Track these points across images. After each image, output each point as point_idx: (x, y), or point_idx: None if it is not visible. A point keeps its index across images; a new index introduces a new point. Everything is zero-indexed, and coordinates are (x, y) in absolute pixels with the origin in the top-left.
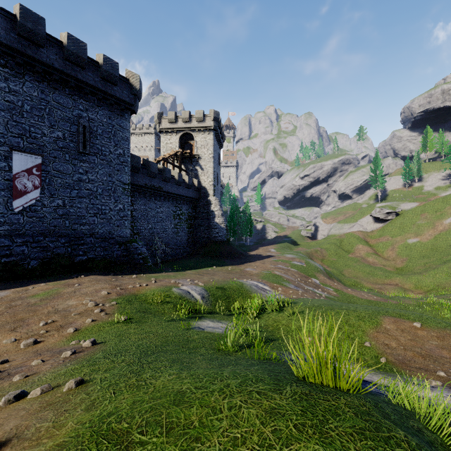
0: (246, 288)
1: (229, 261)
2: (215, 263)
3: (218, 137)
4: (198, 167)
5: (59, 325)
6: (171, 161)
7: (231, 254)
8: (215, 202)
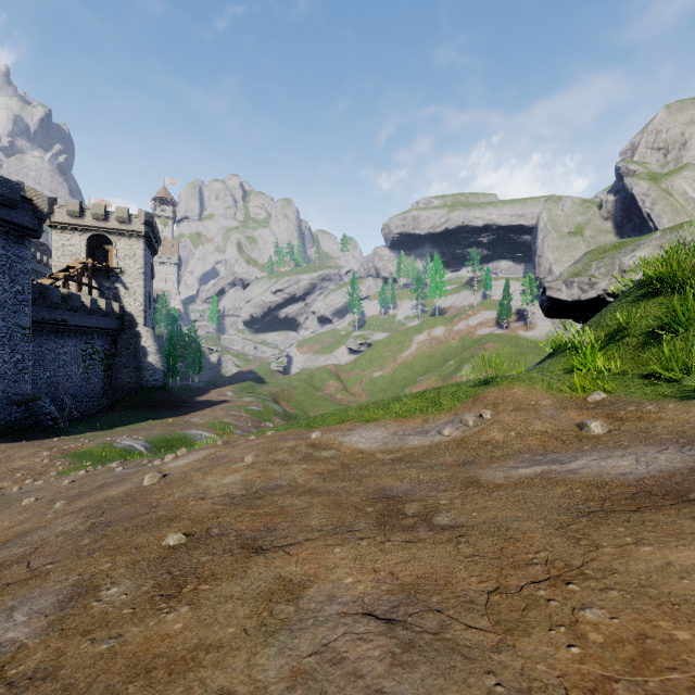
0: (190, 438)
1: (169, 413)
2: (151, 416)
3: (150, 244)
4: (120, 285)
5: (37, 473)
6: (75, 275)
7: (172, 402)
8: (148, 335)
